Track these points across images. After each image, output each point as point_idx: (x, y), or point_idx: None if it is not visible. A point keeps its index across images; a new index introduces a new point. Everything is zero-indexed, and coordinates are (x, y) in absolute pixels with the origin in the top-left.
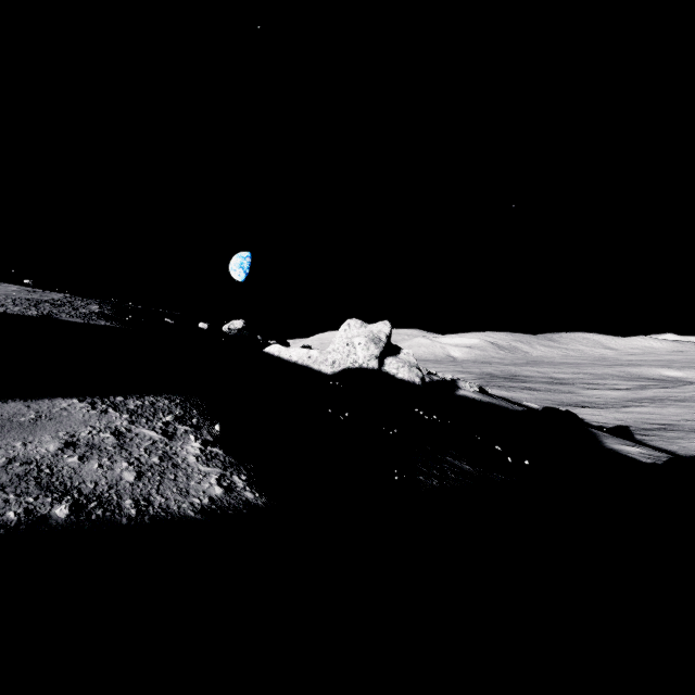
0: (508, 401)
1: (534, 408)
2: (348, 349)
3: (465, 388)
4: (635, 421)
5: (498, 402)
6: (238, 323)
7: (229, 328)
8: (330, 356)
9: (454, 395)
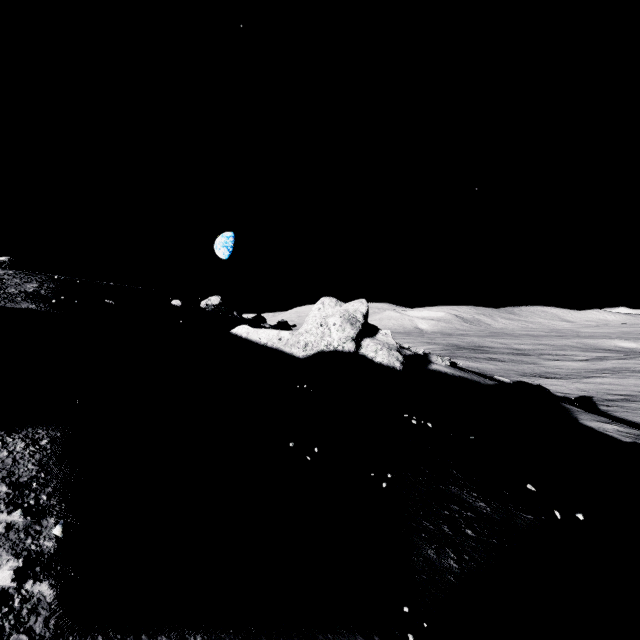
0: (479, 375)
1: (505, 382)
2: (321, 330)
3: (437, 362)
4: (598, 392)
5: (470, 376)
6: (215, 299)
7: (206, 304)
8: (302, 338)
9: (427, 370)
